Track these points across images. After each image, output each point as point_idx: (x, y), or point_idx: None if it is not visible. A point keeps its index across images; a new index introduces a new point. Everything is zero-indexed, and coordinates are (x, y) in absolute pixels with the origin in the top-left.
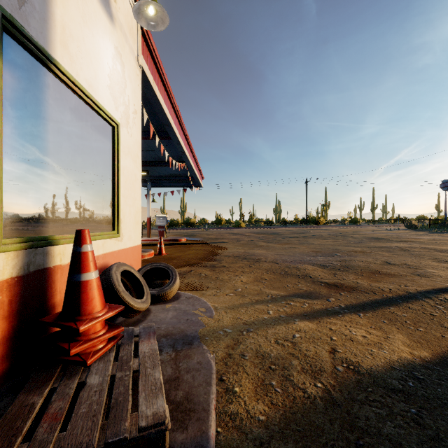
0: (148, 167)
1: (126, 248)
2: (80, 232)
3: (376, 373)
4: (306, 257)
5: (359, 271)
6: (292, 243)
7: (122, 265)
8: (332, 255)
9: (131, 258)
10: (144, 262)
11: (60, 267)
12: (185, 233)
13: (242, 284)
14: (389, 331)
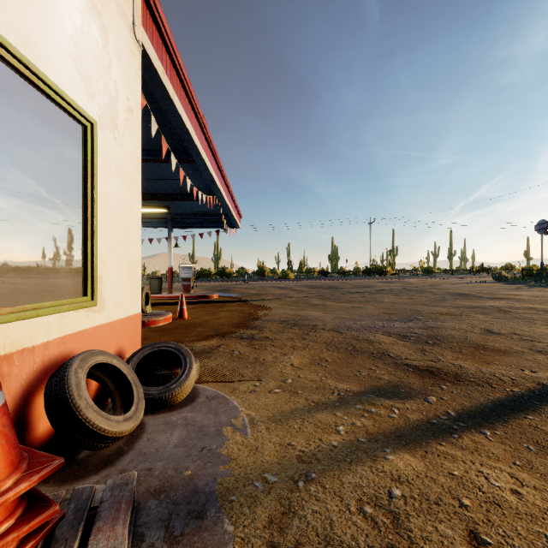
0: (168, 202)
1: (111, 321)
2: None
3: None
4: (378, 323)
5: (455, 345)
6: (356, 300)
7: (93, 356)
8: (411, 318)
9: (121, 336)
10: (156, 332)
11: None
12: (219, 287)
13: (293, 370)
14: None
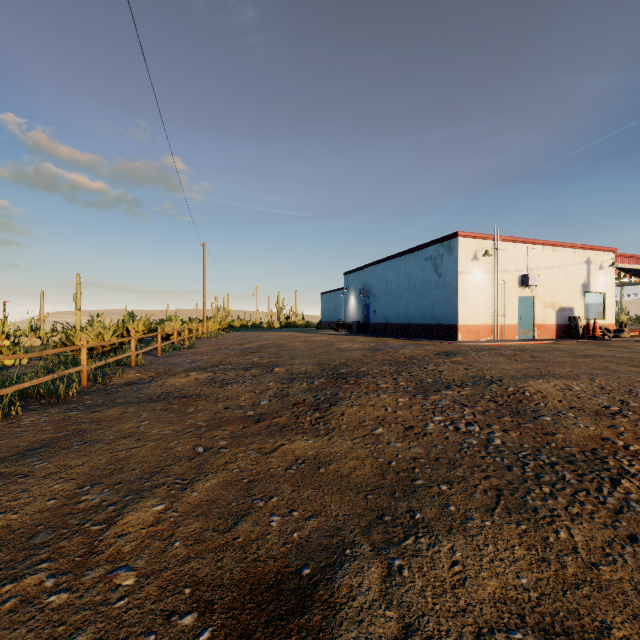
0: None
1: (607, 323)
2: (594, 318)
3: None
4: None
5: None
6: None
7: (604, 326)
8: None
9: (610, 327)
10: None
11: (591, 324)
12: None
13: None
14: None
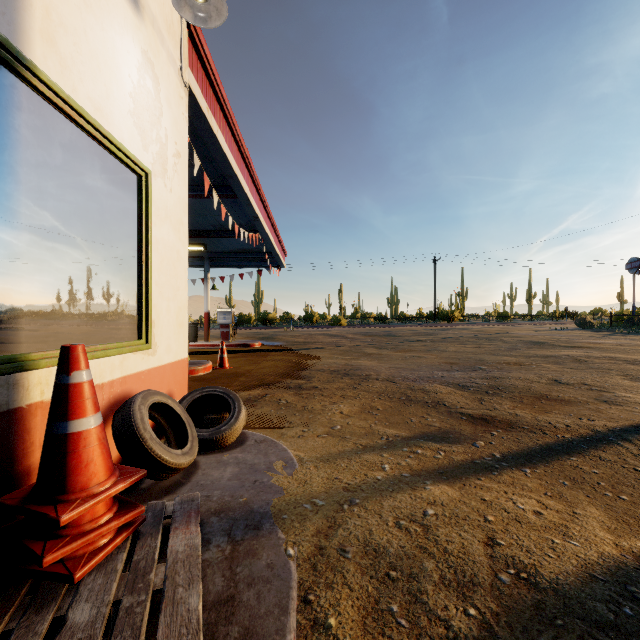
0: (204, 239)
1: (162, 365)
2: (67, 350)
3: (568, 589)
4: (437, 373)
5: (517, 395)
6: (416, 349)
7: (152, 395)
8: (474, 368)
9: (170, 380)
10: (196, 381)
11: (41, 405)
12: (261, 334)
13: (342, 418)
14: (575, 501)
